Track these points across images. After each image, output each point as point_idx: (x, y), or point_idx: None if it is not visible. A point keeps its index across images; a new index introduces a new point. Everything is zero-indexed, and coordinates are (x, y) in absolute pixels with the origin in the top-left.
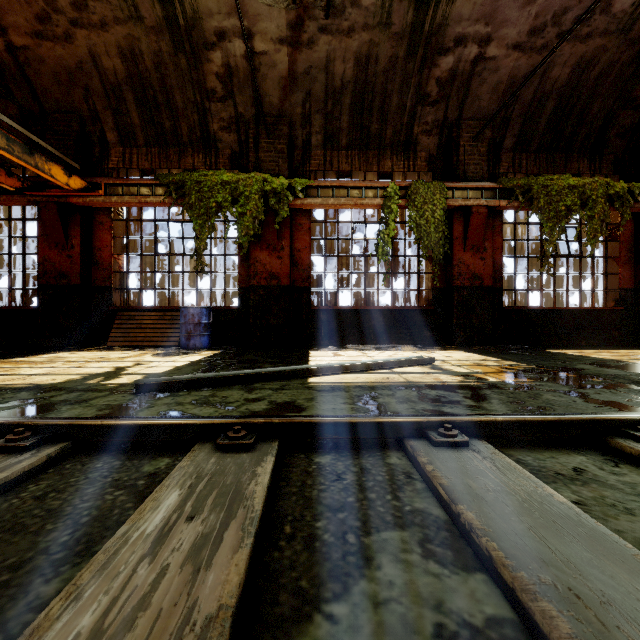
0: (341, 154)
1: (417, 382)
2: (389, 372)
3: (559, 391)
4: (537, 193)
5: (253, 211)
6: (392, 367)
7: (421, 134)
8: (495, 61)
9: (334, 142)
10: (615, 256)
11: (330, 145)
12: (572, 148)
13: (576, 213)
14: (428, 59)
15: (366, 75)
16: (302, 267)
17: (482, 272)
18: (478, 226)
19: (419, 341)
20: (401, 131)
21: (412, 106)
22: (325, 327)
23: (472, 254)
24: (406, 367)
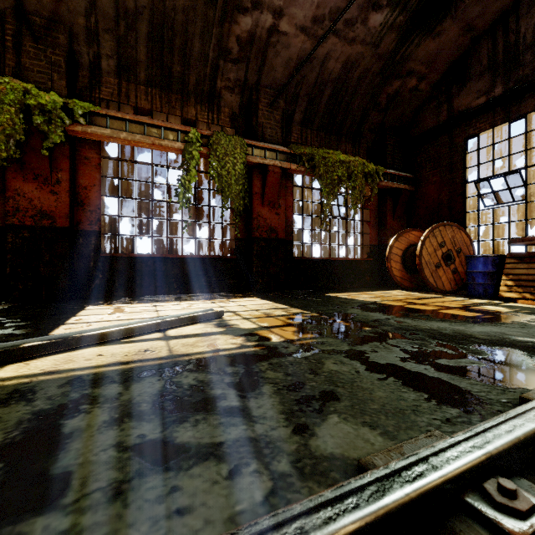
0: (140, 89)
1: (181, 355)
2: (158, 337)
3: (340, 352)
4: (318, 162)
5: (6, 127)
6: (170, 327)
7: (224, 89)
8: (287, 37)
9: (131, 73)
10: (367, 220)
11: (126, 75)
12: (342, 133)
13: (345, 183)
14: (228, 12)
15: (164, 6)
16: (89, 207)
17: (277, 226)
18: (274, 184)
19: (223, 289)
20: (205, 81)
21: (215, 58)
22: (120, 276)
23: (269, 209)
24: (187, 326)
